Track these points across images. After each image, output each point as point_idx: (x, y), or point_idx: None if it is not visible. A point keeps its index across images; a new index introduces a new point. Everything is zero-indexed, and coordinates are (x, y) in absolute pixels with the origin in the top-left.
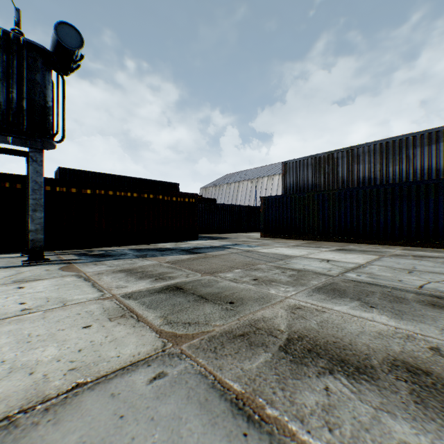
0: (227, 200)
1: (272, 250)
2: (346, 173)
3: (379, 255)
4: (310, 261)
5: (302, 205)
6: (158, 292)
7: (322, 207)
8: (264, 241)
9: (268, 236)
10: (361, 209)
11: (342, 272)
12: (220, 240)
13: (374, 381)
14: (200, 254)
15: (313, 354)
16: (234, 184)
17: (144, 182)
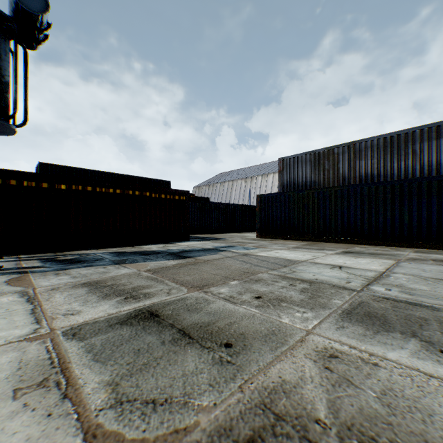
0: (221, 199)
1: (271, 253)
2: (347, 170)
3: (394, 259)
4: (319, 267)
5: (301, 203)
6: (121, 323)
7: (323, 206)
8: (261, 242)
9: (265, 237)
10: (366, 208)
11: (365, 284)
12: (213, 241)
13: None
14: (190, 259)
15: None
16: (227, 183)
17: (133, 179)
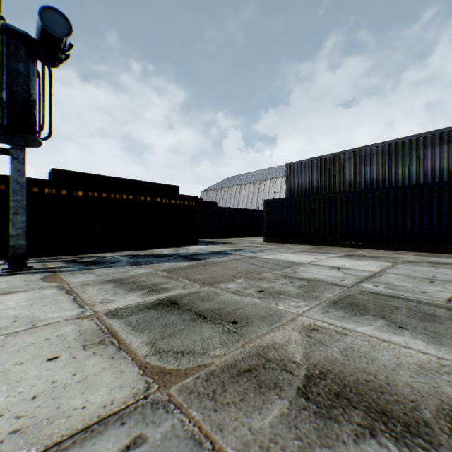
0: (229, 204)
1: (277, 256)
2: (353, 175)
3: (391, 262)
4: (319, 268)
5: (308, 208)
6: (149, 308)
7: (328, 211)
8: (268, 246)
9: (272, 241)
10: (370, 213)
11: (356, 282)
12: (221, 245)
13: (435, 449)
14: (200, 261)
15: (344, 402)
16: (235, 187)
17: (142, 184)
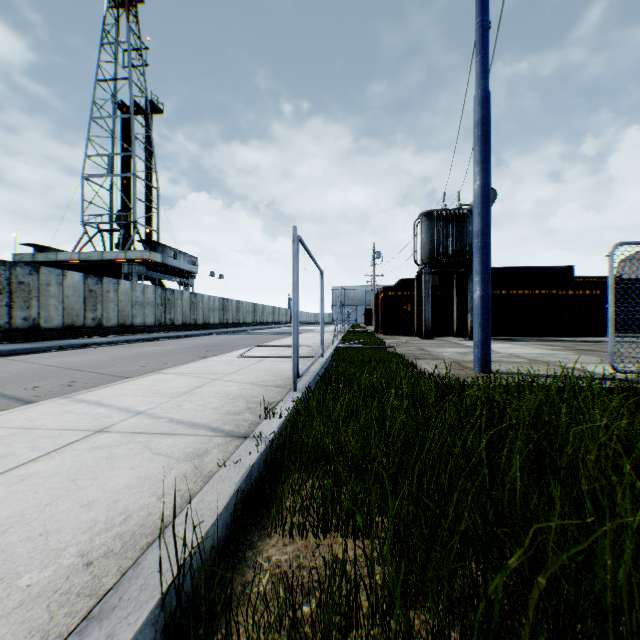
0: None
1: None
2: None
3: None
4: None
5: None
6: (567, 349)
7: None
8: None
9: None
10: None
11: None
12: (638, 338)
13: None
14: (601, 343)
15: None
16: None
17: (522, 270)
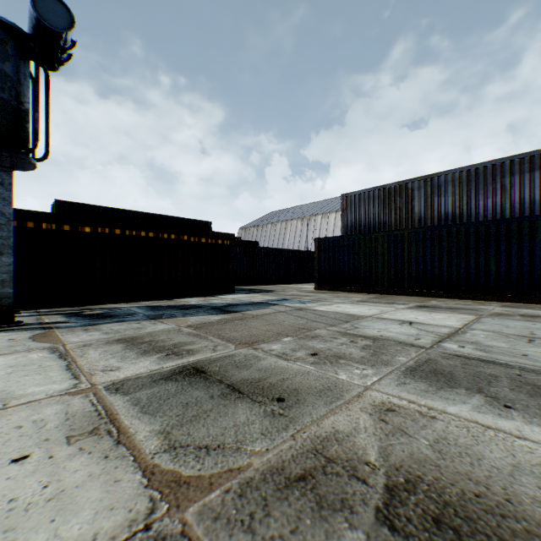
0: (272, 244)
1: (332, 307)
2: (424, 208)
3: (475, 315)
4: (386, 323)
5: (368, 248)
6: (166, 379)
7: (394, 251)
8: (320, 295)
9: (325, 289)
10: (445, 254)
11: (436, 341)
12: (263, 293)
13: None
14: (236, 314)
15: (448, 534)
16: (280, 223)
17: (167, 219)
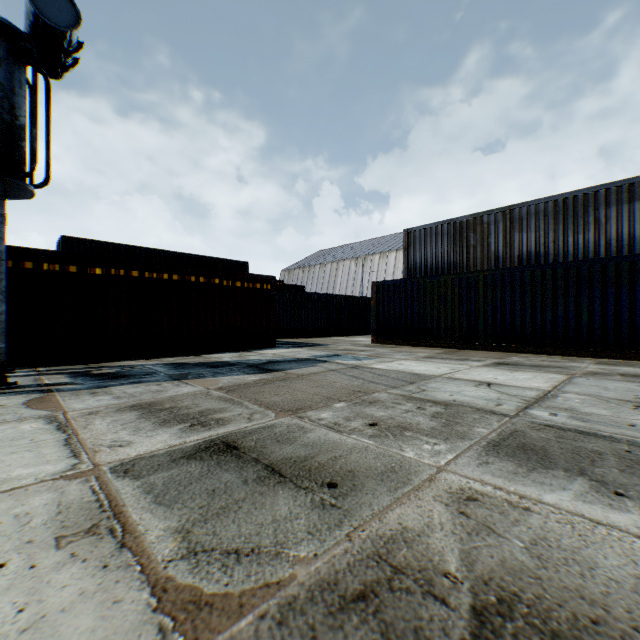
0: (321, 289)
1: (393, 364)
2: (502, 246)
3: (566, 374)
4: (459, 385)
5: (436, 293)
6: (188, 457)
7: (466, 298)
8: (378, 350)
9: (384, 342)
10: (528, 301)
11: (521, 407)
12: (310, 348)
13: None
14: (277, 374)
15: None
16: (330, 264)
17: (195, 259)
